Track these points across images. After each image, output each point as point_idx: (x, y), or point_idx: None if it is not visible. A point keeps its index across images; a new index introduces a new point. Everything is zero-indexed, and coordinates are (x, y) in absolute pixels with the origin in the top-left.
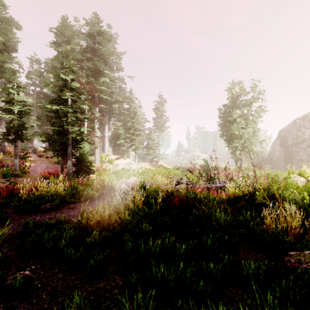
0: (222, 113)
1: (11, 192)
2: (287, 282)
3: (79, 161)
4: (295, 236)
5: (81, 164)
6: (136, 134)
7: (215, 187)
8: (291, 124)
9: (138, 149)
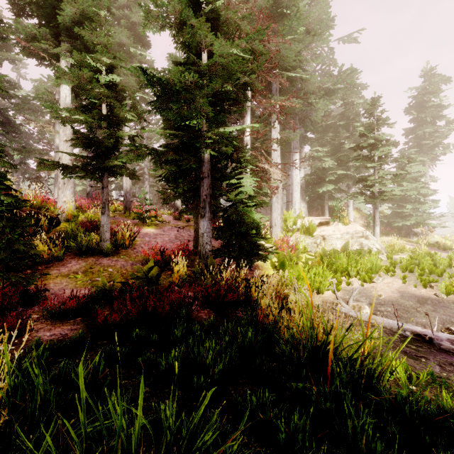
0: None
1: None
2: None
3: (229, 221)
4: None
5: (232, 230)
6: (377, 158)
7: None
8: None
9: (385, 197)
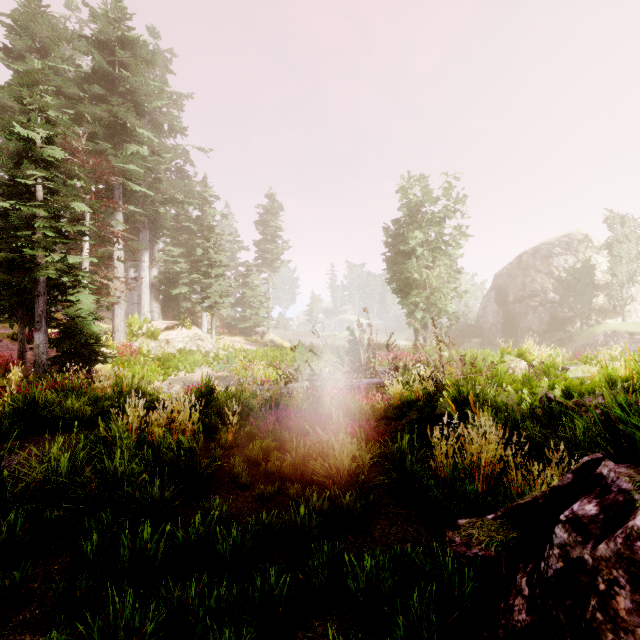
0: (390, 236)
1: None
2: (425, 599)
3: (67, 333)
4: (490, 479)
5: (71, 341)
6: (215, 274)
7: (368, 384)
8: (514, 263)
9: (219, 307)
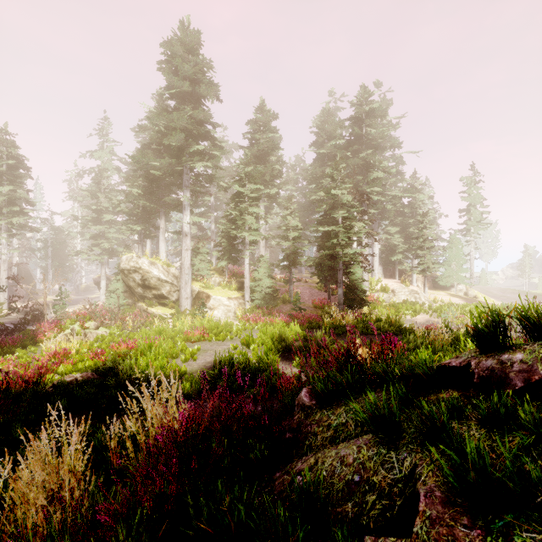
0: None
1: (311, 318)
2: None
3: (350, 288)
4: None
5: (352, 293)
6: (426, 247)
7: None
8: None
9: (430, 271)
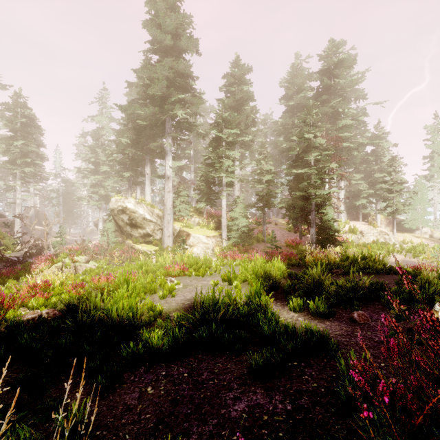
0: None
1: (290, 255)
2: None
3: (322, 229)
4: None
5: (324, 233)
6: (395, 190)
7: None
8: None
9: (399, 213)
